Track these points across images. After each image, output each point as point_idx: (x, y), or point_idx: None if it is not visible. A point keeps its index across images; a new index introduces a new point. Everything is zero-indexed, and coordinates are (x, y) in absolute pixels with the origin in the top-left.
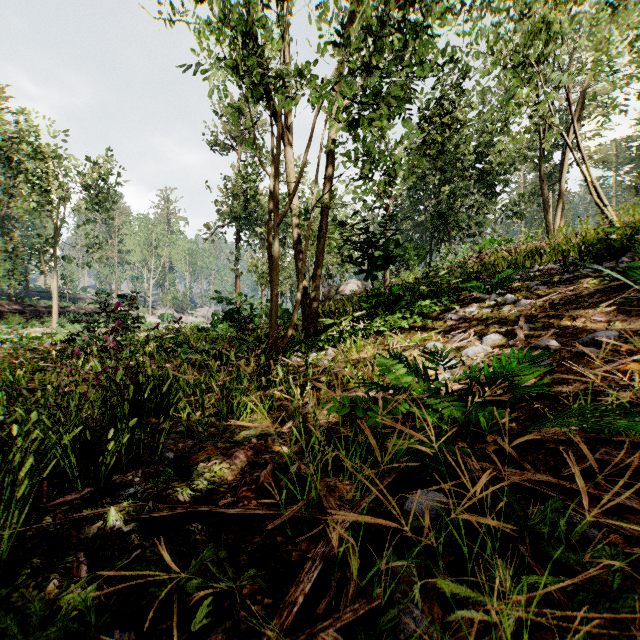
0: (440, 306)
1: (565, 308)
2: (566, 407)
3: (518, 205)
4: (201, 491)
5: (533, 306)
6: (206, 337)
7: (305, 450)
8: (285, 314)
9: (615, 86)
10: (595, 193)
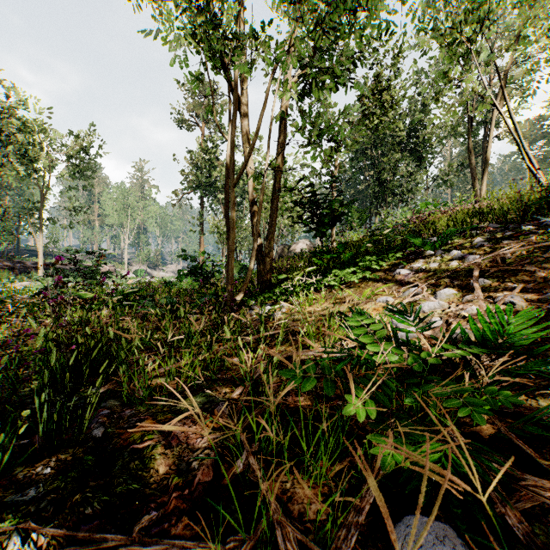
0: (386, 262)
1: (518, 263)
2: None
3: (447, 174)
4: (119, 496)
5: (482, 261)
6: (170, 290)
7: (255, 432)
8: (243, 270)
9: (534, 68)
10: (527, 158)
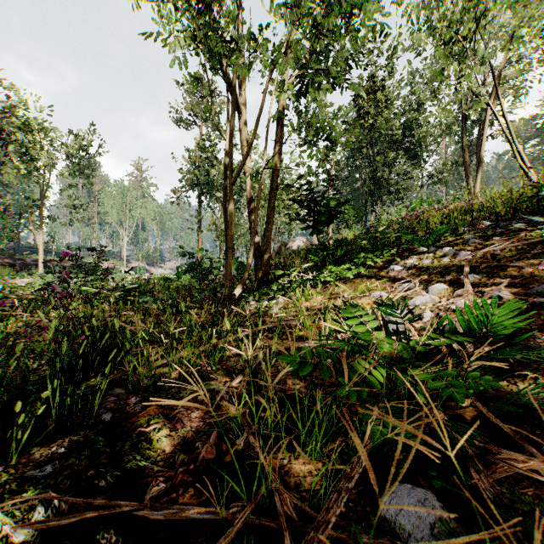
0: (381, 258)
1: (507, 259)
2: (541, 364)
3: (442, 173)
4: (130, 471)
5: (473, 257)
6: (169, 287)
7: (255, 415)
8: (241, 267)
9: (527, 68)
10: (519, 157)
